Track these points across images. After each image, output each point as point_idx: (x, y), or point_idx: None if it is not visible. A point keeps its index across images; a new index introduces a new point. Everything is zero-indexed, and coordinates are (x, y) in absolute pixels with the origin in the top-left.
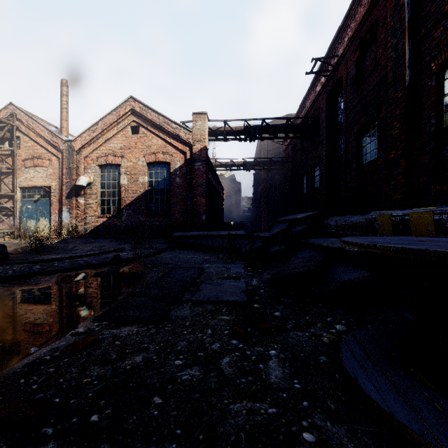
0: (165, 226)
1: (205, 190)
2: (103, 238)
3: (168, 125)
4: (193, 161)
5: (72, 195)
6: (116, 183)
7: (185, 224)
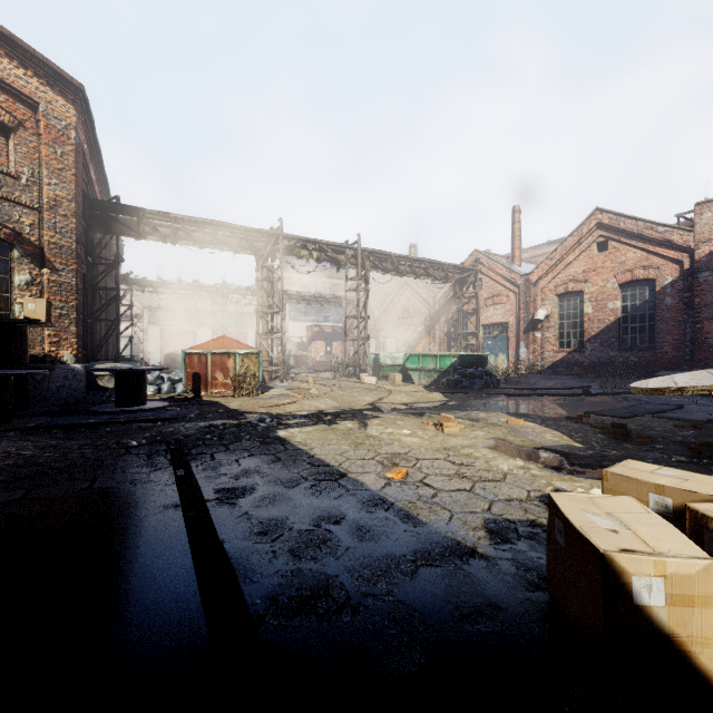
0: (646, 363)
1: None
2: (562, 375)
3: (651, 231)
4: (695, 272)
5: (529, 330)
6: (577, 312)
7: (681, 360)
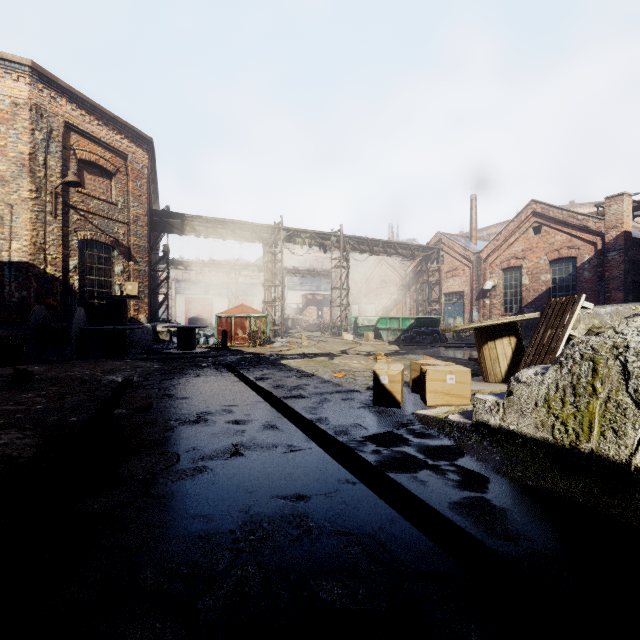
0: None
1: (622, 283)
2: None
3: (573, 219)
4: (605, 251)
5: (480, 297)
6: (518, 283)
7: None
